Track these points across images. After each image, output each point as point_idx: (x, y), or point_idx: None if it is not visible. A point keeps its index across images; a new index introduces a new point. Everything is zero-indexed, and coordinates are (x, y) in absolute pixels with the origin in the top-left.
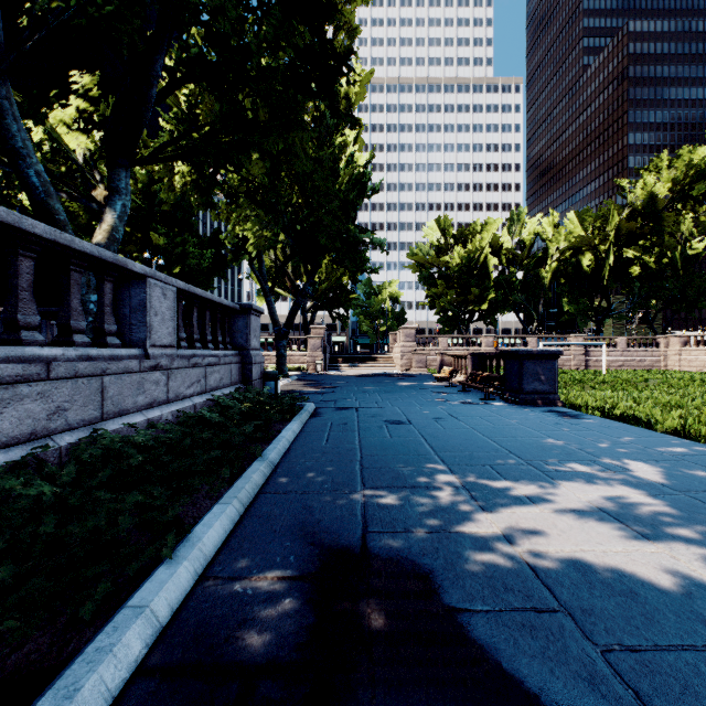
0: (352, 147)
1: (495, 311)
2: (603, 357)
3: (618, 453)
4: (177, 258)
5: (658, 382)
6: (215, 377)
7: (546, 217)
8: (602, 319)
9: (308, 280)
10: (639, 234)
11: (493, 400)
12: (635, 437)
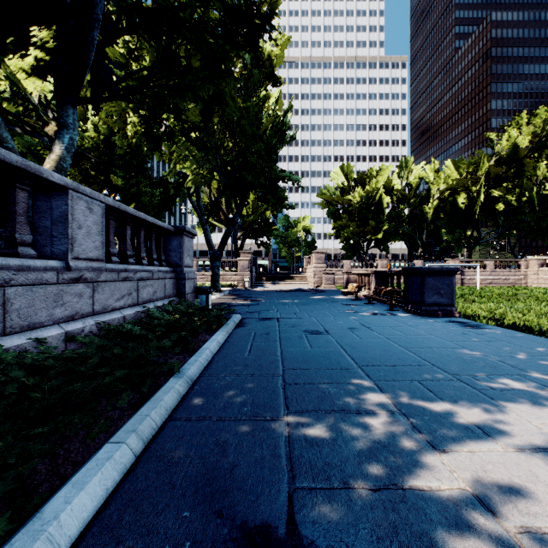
0: (273, 107)
1: (388, 240)
2: (478, 276)
3: (543, 366)
4: (132, 196)
5: (526, 296)
6: (148, 291)
7: (428, 165)
8: (474, 246)
9: (237, 212)
10: (504, 177)
11: (397, 312)
12: (547, 348)
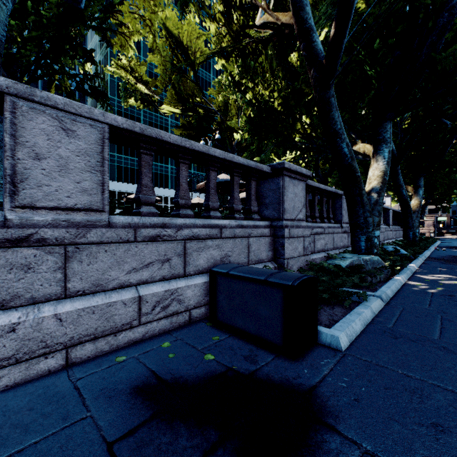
0: None
1: None
2: None
3: None
4: None
5: None
6: None
7: None
8: None
9: (428, 198)
10: None
11: None
12: None
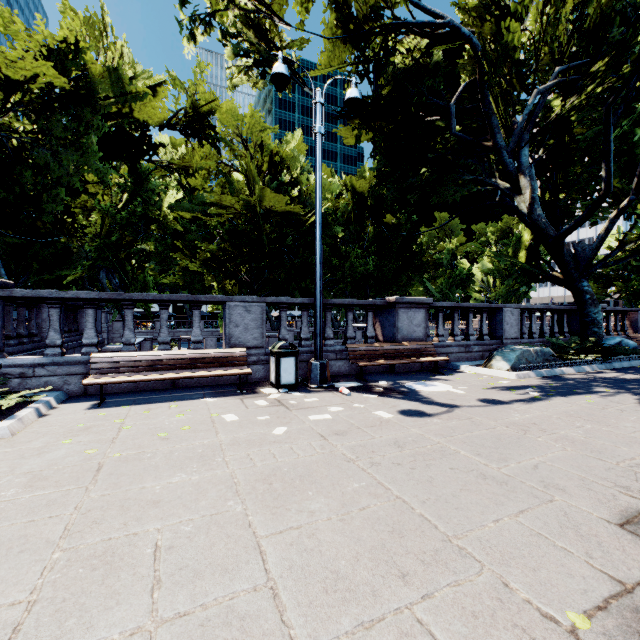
0: None
1: None
2: None
3: None
4: None
5: None
6: None
7: None
8: None
9: None
10: None
11: None
12: None
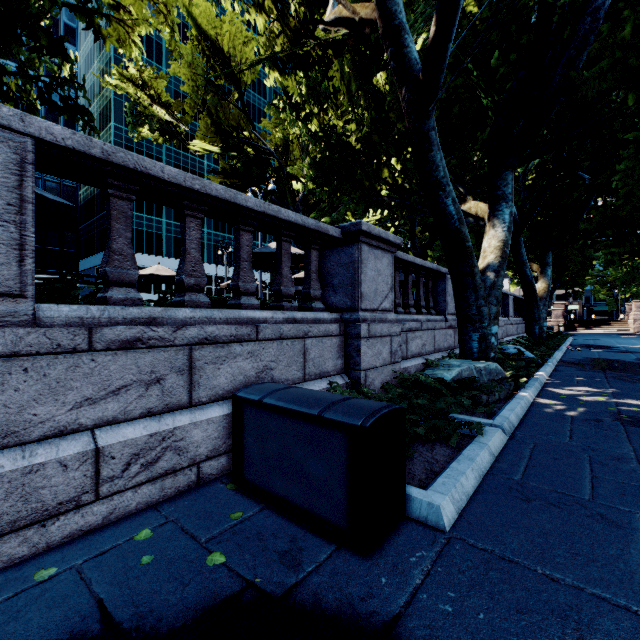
0: None
1: None
2: None
3: None
4: None
5: None
6: None
7: None
8: None
9: (557, 281)
10: None
11: None
12: None
